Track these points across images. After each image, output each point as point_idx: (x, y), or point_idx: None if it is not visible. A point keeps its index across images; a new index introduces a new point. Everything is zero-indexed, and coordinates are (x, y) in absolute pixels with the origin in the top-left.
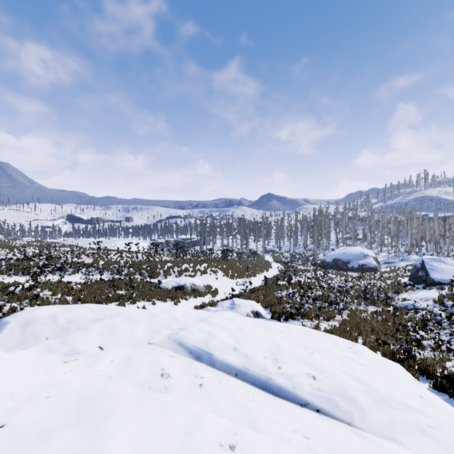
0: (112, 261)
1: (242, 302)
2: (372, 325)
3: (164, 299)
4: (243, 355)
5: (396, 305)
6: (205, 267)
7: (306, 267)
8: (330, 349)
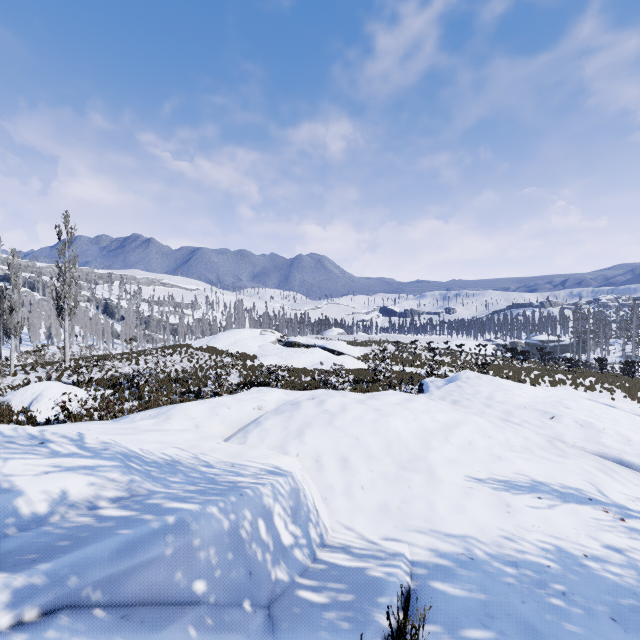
0: (469, 362)
1: None
2: None
3: None
4: (637, 412)
5: None
6: (591, 381)
7: None
8: None
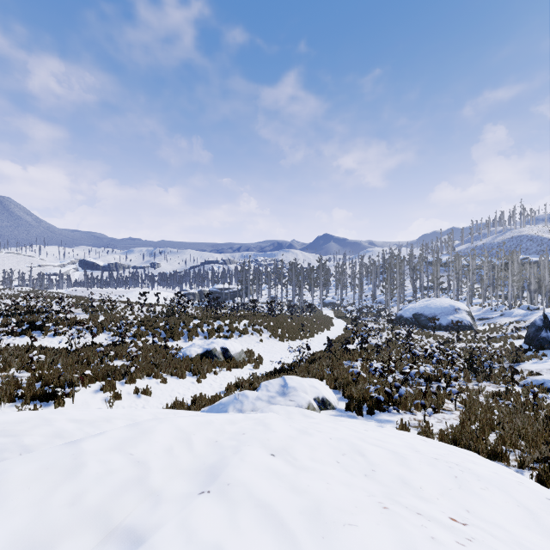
0: (117, 317)
1: (299, 383)
2: (516, 425)
3: (182, 374)
4: None
5: (524, 381)
6: (245, 324)
7: (377, 324)
8: (542, 546)
